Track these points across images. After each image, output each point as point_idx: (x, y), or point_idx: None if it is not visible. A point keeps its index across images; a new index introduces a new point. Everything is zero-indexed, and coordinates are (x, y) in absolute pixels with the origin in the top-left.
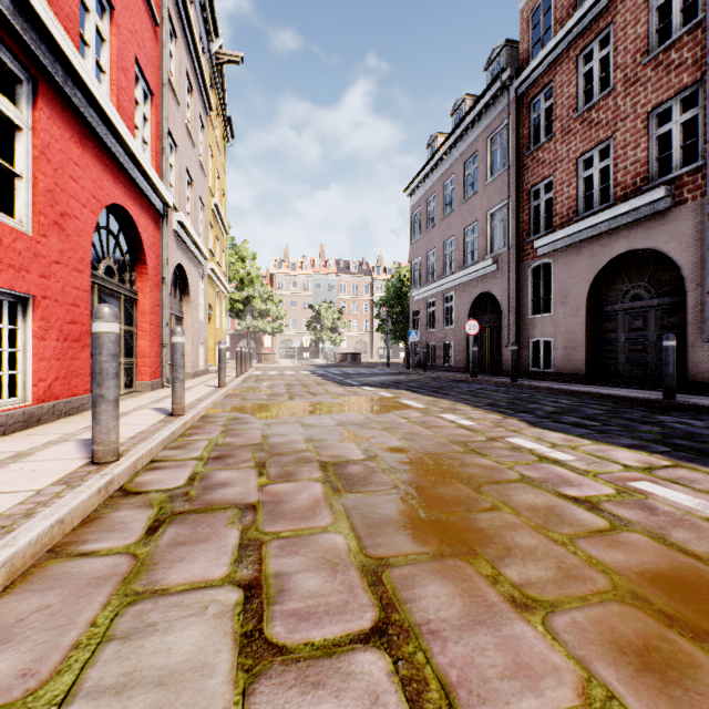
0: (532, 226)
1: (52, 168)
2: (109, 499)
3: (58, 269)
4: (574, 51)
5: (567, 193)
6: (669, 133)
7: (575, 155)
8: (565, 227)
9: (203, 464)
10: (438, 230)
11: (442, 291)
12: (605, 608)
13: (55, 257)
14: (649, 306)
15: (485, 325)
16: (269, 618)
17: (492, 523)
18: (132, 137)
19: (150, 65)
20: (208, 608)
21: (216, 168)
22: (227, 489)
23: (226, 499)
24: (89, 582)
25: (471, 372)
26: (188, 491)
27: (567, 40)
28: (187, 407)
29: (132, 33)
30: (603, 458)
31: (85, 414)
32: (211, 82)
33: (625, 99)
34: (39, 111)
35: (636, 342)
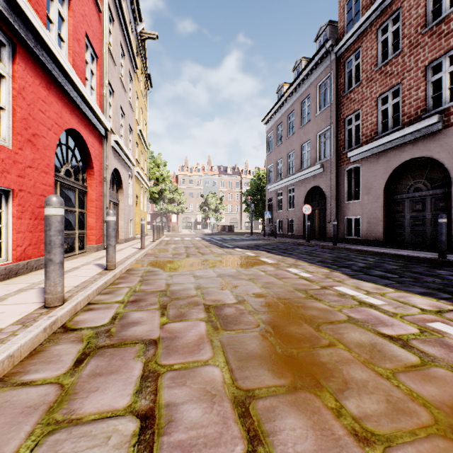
0: (346, 143)
1: (26, 104)
2: (52, 334)
3: (30, 171)
4: (375, 26)
5: (370, 120)
6: (437, 81)
7: (376, 95)
8: (369, 143)
9: (123, 306)
10: (284, 146)
11: (287, 186)
12: (432, 443)
13: (29, 163)
14: (426, 195)
15: (315, 207)
16: (158, 450)
17: (331, 358)
18: (82, 84)
19: (95, 38)
20: (110, 439)
21: (140, 107)
22: (138, 326)
23: (136, 335)
24: (22, 410)
25: (306, 239)
26: (110, 328)
27: (370, 19)
28: (118, 263)
29: (83, 16)
30: (404, 303)
31: None
32: (137, 51)
33: (410, 57)
34: (17, 65)
35: (417, 219)
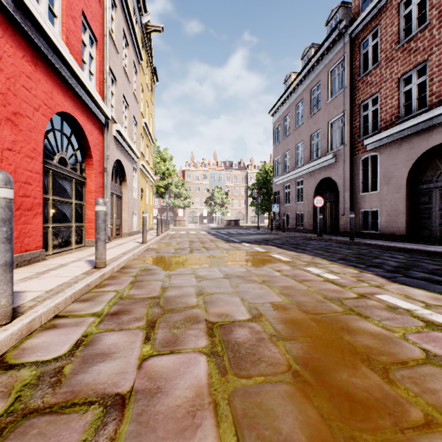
0: (362, 130)
1: (4, 77)
2: None
3: (10, 155)
4: (396, 0)
5: (390, 104)
6: None
7: (397, 76)
8: (389, 129)
9: (98, 322)
10: (292, 137)
11: (295, 178)
12: None
13: (8, 145)
14: None
15: (326, 200)
16: None
17: None
18: (76, 64)
19: (94, 20)
20: None
21: (146, 100)
22: (105, 363)
23: (97, 383)
24: None
25: (318, 233)
26: (64, 365)
27: None
28: (112, 259)
29: None
30: None
31: (34, 265)
32: (142, 43)
33: (439, 29)
34: None
35: None
